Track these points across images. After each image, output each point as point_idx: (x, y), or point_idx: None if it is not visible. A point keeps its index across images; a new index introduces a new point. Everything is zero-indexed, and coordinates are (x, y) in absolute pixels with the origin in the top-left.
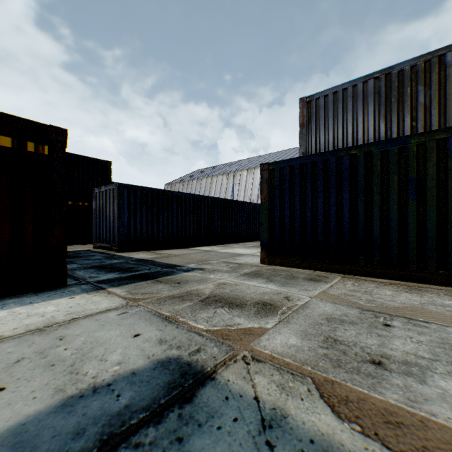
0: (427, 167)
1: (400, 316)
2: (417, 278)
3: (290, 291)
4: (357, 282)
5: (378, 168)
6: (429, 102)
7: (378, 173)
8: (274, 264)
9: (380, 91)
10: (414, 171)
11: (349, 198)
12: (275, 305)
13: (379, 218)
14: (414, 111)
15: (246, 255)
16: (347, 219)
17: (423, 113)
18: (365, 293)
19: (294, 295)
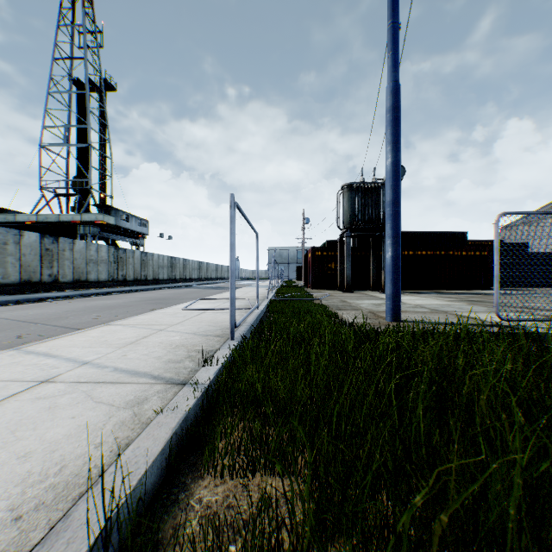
0: None
1: None
2: None
3: None
4: None
5: None
6: None
7: None
8: None
9: None
10: None
11: None
12: None
13: None
14: None
15: None
16: None
17: None
18: None
19: None
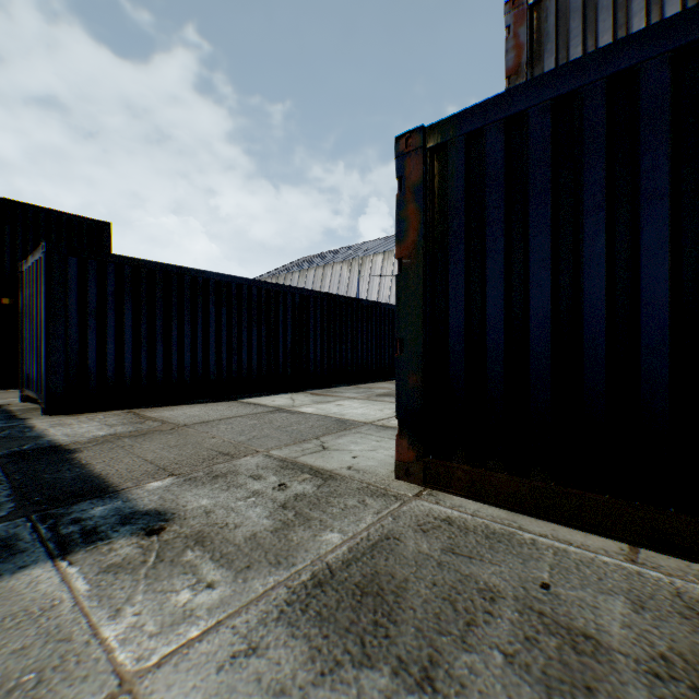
0: None
1: None
2: None
3: None
4: None
5: None
6: None
7: None
8: (445, 485)
9: None
10: None
11: None
12: None
13: None
14: None
15: (364, 426)
16: None
17: None
18: None
19: None
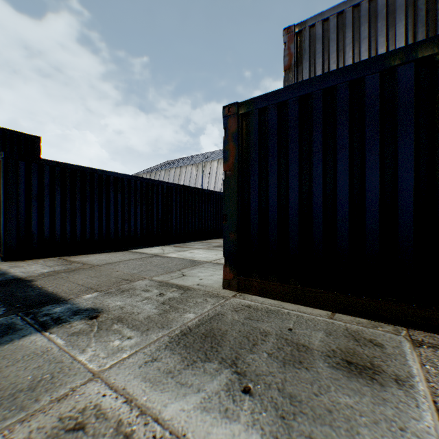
0: None
1: None
2: None
3: None
4: None
5: None
6: None
7: None
8: (248, 290)
9: (417, 1)
10: None
11: (414, 157)
12: None
13: None
14: None
15: (206, 263)
16: (409, 204)
17: None
18: None
19: None
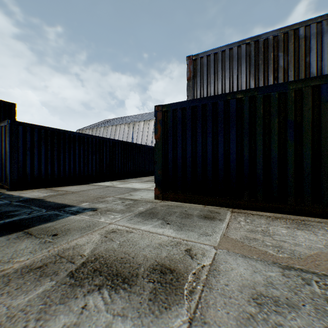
0: (304, 111)
1: (327, 274)
2: (295, 211)
3: (190, 238)
4: (247, 217)
5: (261, 111)
6: (287, 65)
7: (261, 116)
8: (167, 199)
9: (250, 54)
10: (292, 115)
11: (236, 138)
12: (176, 271)
13: (262, 157)
14: (276, 72)
15: (142, 189)
16: (234, 157)
17: (283, 74)
18: (264, 234)
19: (196, 245)
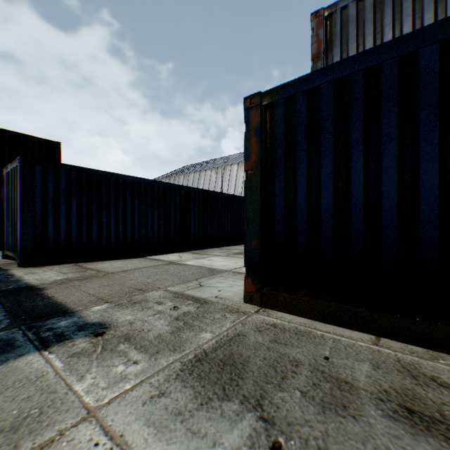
0: None
1: None
2: None
3: None
4: None
5: None
6: None
7: None
8: (273, 306)
9: None
10: None
11: None
12: None
13: None
14: None
15: (225, 272)
16: None
17: None
18: None
19: None
